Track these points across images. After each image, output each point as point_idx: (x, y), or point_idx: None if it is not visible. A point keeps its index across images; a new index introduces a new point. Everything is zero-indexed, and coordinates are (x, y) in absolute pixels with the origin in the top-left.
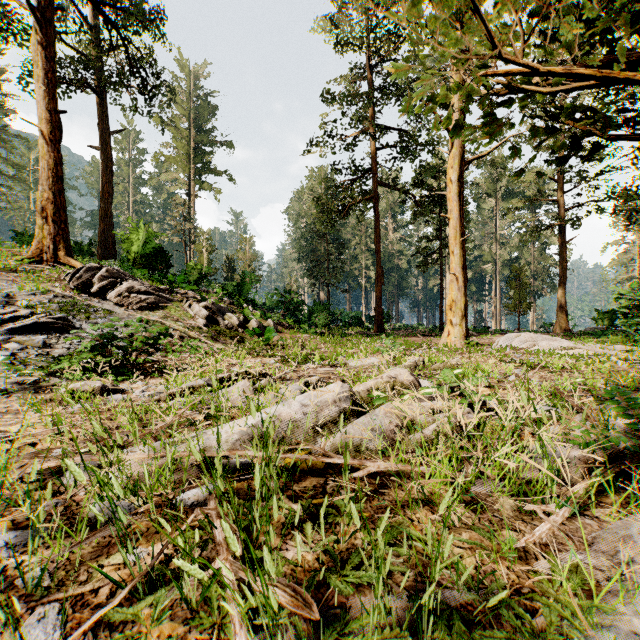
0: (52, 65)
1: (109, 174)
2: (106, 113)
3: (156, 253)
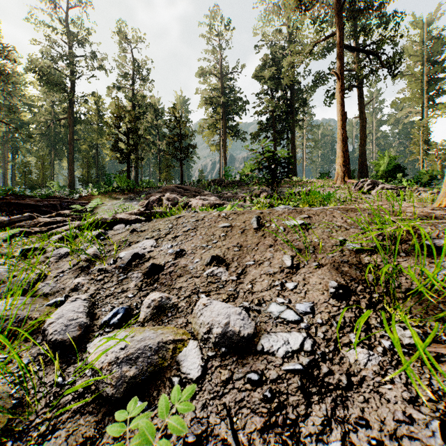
0: (342, 93)
1: (364, 129)
2: (362, 95)
3: (394, 169)
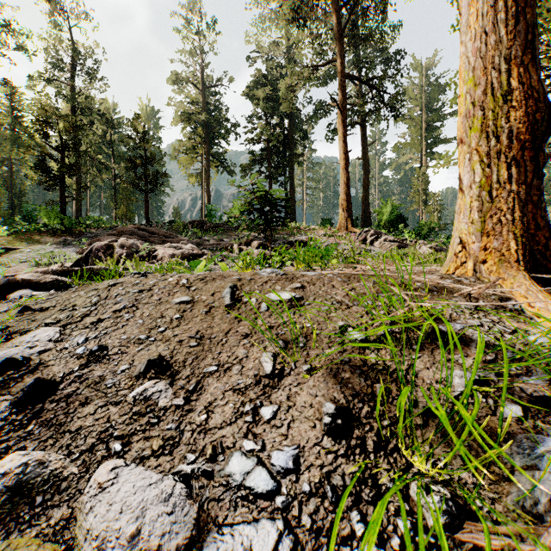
0: (345, 129)
1: (367, 173)
2: (365, 134)
3: (397, 218)
